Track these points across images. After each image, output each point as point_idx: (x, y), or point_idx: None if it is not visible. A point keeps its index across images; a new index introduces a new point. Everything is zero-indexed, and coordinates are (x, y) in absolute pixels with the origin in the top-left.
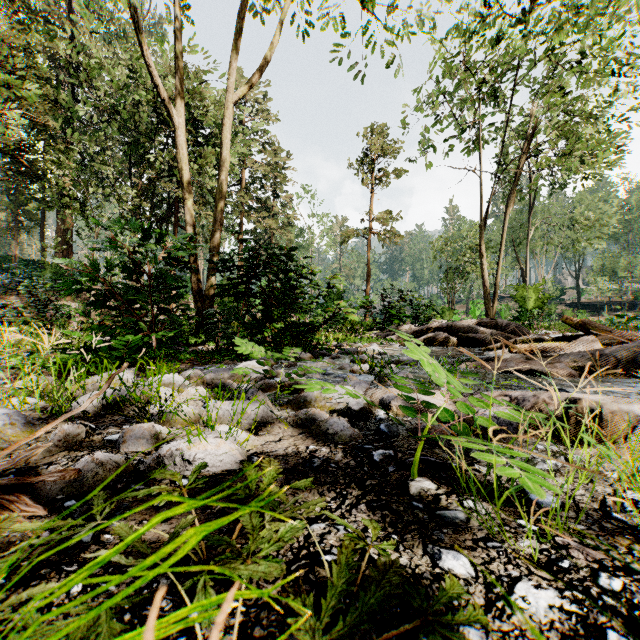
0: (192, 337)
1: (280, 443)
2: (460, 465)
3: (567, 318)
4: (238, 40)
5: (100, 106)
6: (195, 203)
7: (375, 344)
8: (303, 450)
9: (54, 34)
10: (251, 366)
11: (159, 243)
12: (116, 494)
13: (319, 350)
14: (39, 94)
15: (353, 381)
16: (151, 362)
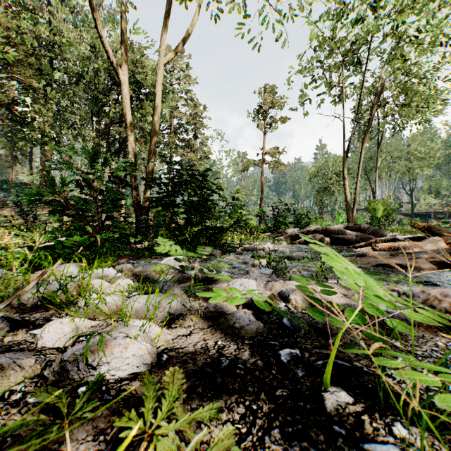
0: (132, 237)
1: (190, 337)
2: (370, 369)
3: (414, 223)
4: (167, 18)
5: (70, 72)
6: (138, 142)
7: (268, 243)
8: (211, 346)
9: (37, 21)
10: (173, 261)
11: (103, 165)
12: (6, 409)
13: (227, 248)
14: (26, 63)
15: (255, 274)
16: (84, 259)
